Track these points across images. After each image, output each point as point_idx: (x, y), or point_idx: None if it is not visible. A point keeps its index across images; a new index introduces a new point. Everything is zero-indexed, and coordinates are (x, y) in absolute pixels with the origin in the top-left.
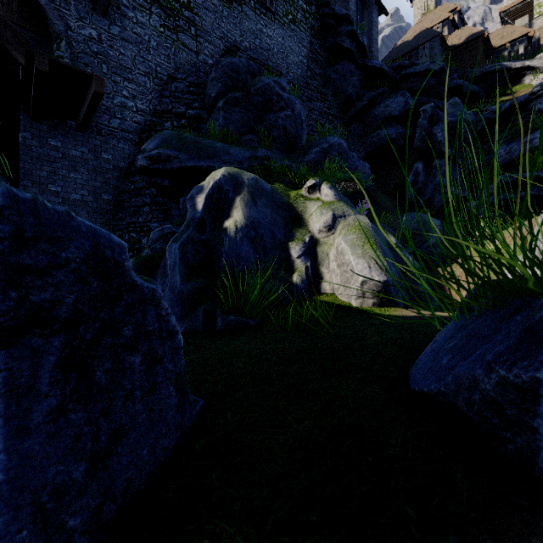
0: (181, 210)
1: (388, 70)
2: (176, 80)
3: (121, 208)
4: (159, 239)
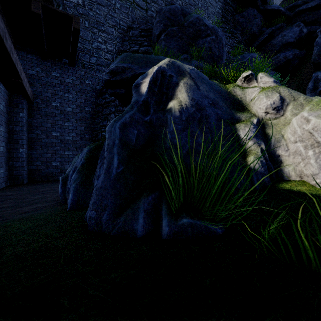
0: None
1: (284, 10)
2: (133, 28)
3: (97, 116)
4: None
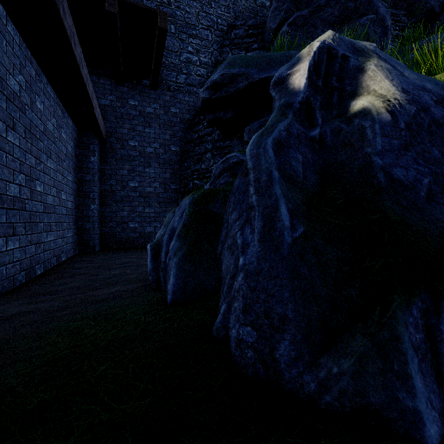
0: (244, 146)
1: None
2: (236, 27)
3: (186, 158)
4: (222, 173)
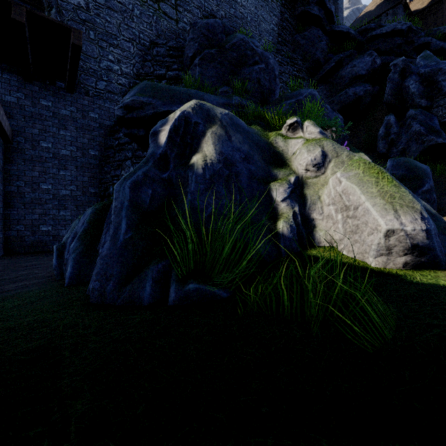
0: None
1: (354, 34)
2: (158, 45)
3: (107, 163)
4: None
